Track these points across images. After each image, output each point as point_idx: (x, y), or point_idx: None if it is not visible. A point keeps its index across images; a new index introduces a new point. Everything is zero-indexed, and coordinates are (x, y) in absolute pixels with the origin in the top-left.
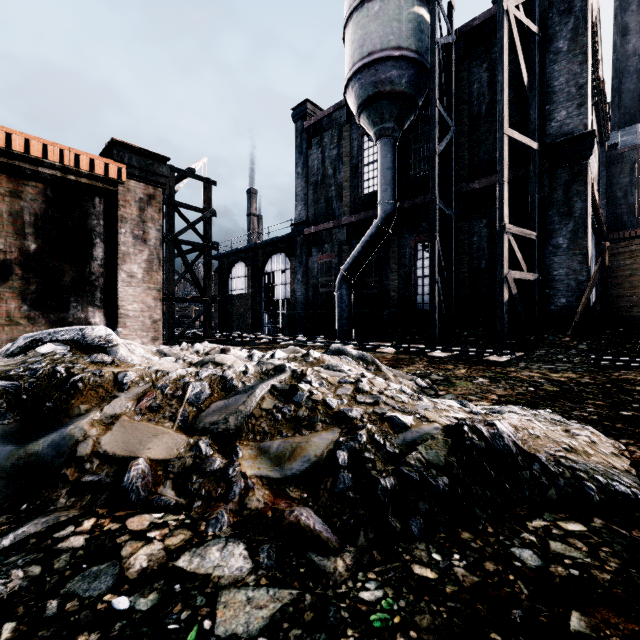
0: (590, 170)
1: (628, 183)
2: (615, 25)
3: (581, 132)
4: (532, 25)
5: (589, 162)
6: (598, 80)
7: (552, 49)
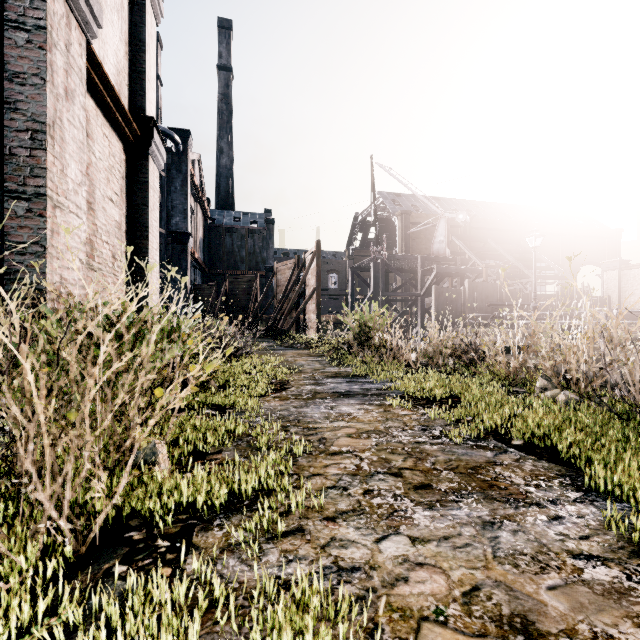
0: (190, 248)
1: (219, 244)
2: (218, 145)
3: (185, 231)
4: (164, 173)
5: (188, 245)
6: (199, 194)
7: (173, 185)
